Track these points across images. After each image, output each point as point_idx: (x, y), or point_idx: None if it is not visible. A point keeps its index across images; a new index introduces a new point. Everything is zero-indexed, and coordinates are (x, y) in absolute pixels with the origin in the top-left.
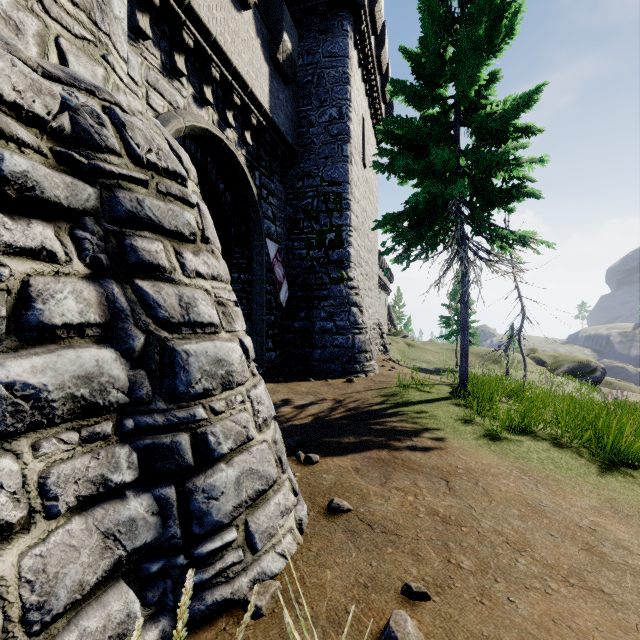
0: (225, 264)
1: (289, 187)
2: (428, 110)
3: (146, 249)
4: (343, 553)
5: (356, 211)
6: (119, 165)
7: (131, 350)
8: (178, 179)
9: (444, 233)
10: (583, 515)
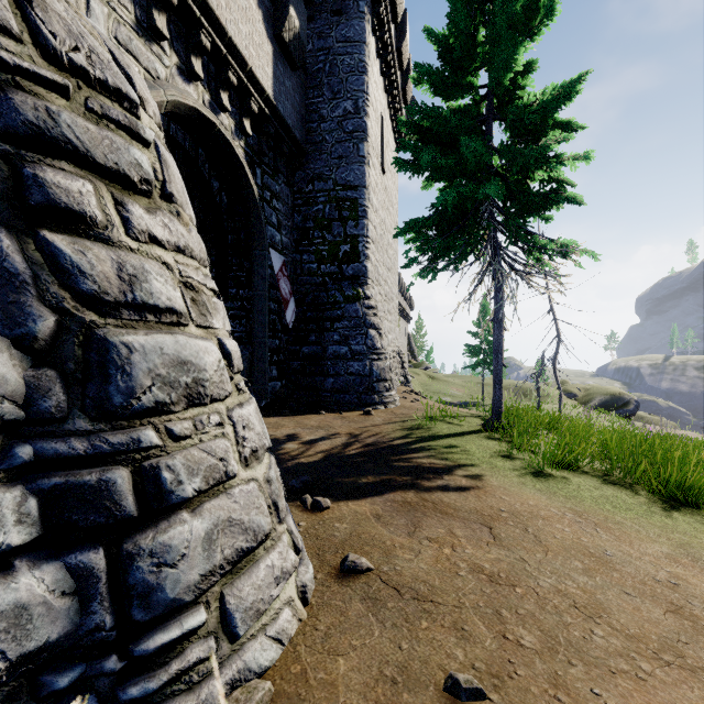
0: (200, 239)
1: (297, 191)
2: (457, 101)
3: (61, 186)
4: (362, 631)
5: (374, 221)
6: (17, 54)
7: (30, 337)
8: (124, 102)
9: (475, 242)
10: (658, 566)
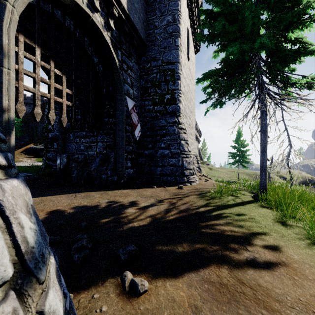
0: None
1: (142, 67)
2: None
3: None
4: None
5: (183, 83)
6: None
7: None
8: None
9: (249, 82)
10: None
